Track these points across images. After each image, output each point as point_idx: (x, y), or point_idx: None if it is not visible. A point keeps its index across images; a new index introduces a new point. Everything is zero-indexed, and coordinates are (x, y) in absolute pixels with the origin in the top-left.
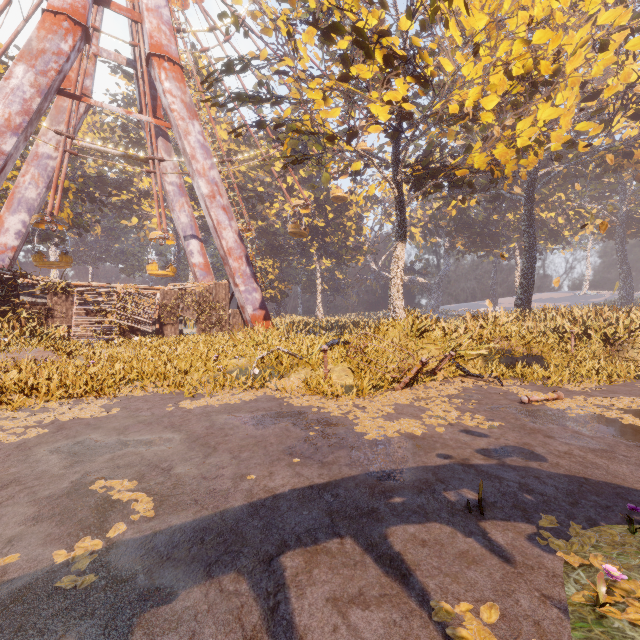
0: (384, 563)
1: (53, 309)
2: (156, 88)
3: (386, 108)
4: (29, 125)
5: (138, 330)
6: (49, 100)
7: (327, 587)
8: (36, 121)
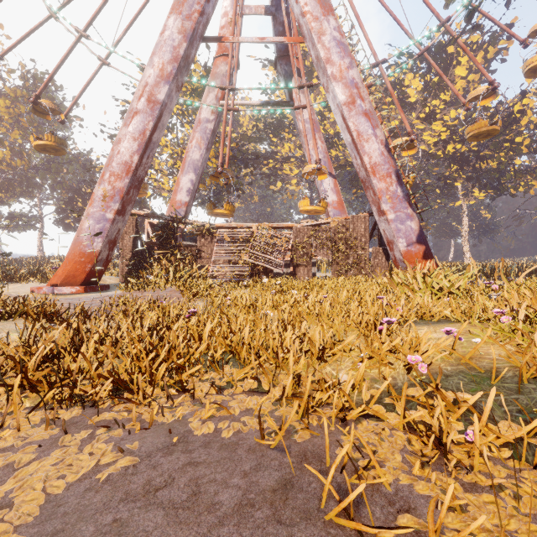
0: None
1: (201, 250)
2: (290, 27)
3: None
4: (179, 73)
5: (271, 271)
6: (195, 48)
7: None
8: (185, 70)
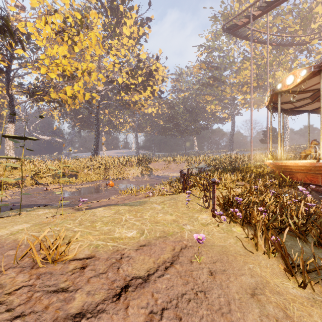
0: None
1: None
2: None
3: None
4: None
5: None
6: None
7: None
8: None
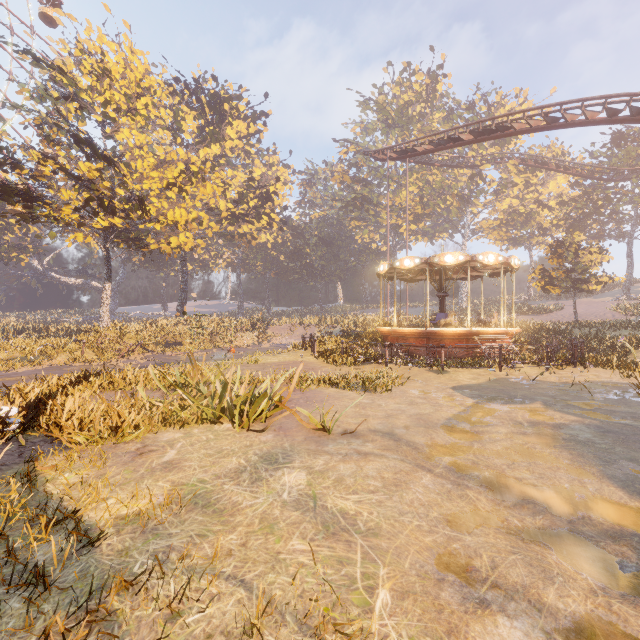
0: None
1: None
2: None
3: (107, 222)
4: None
5: None
6: None
7: None
8: None
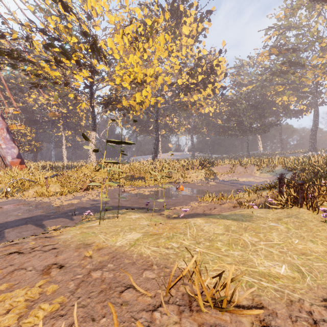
0: (38, 226)
1: None
2: None
3: (81, 77)
4: None
5: None
6: None
7: (17, 231)
8: None
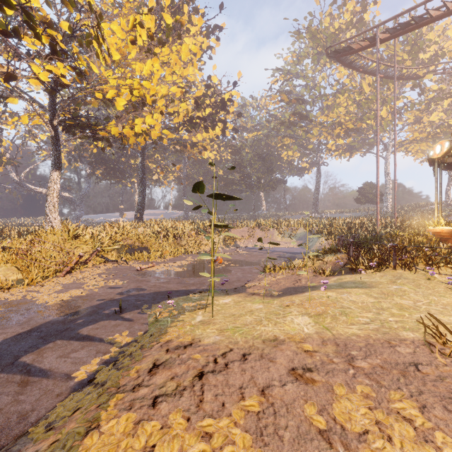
0: (81, 339)
1: None
2: None
3: (48, 74)
4: None
5: None
6: None
7: (55, 355)
8: None
